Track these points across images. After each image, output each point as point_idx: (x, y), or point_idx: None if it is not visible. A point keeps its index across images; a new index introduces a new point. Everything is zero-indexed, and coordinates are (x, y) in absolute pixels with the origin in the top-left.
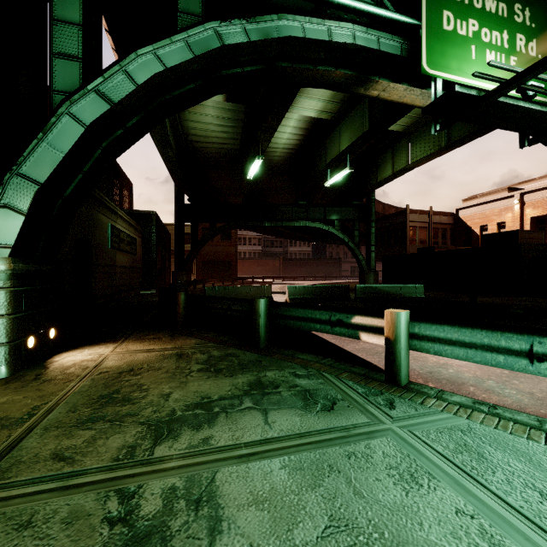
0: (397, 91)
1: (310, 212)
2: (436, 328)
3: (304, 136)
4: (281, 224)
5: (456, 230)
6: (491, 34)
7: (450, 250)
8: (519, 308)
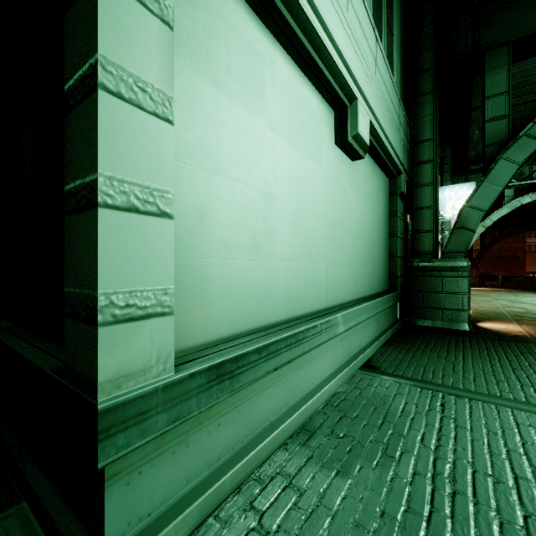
0: None
1: None
2: None
3: None
4: None
5: None
6: None
7: None
8: None
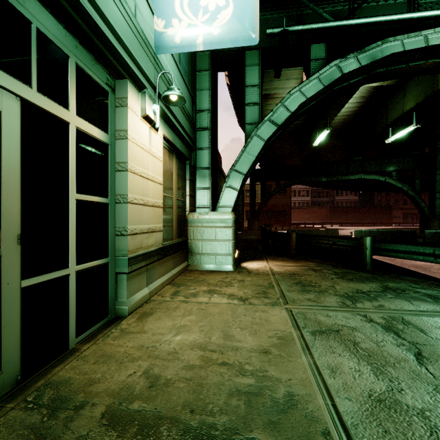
0: None
1: (365, 166)
2: None
3: (364, 102)
4: (336, 178)
5: None
6: None
7: None
8: None
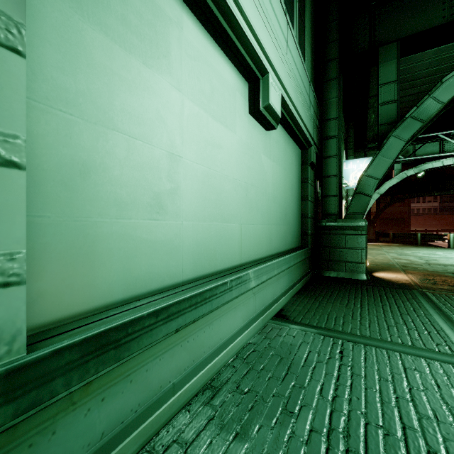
0: None
1: None
2: None
3: None
4: (449, 192)
5: None
6: None
7: None
8: None
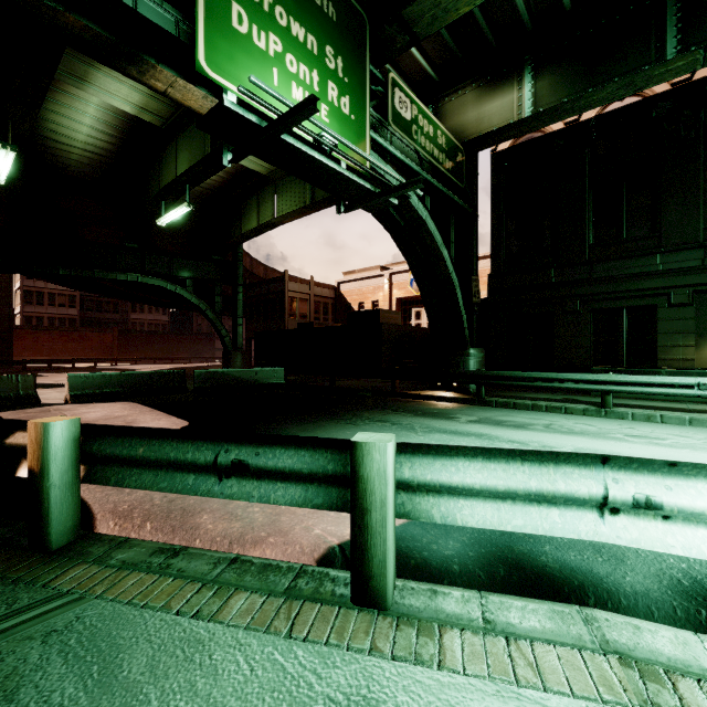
0: (193, 94)
1: (147, 261)
2: (122, 442)
3: (121, 140)
4: (91, 274)
5: (338, 305)
6: (299, 66)
7: (324, 327)
8: (368, 390)
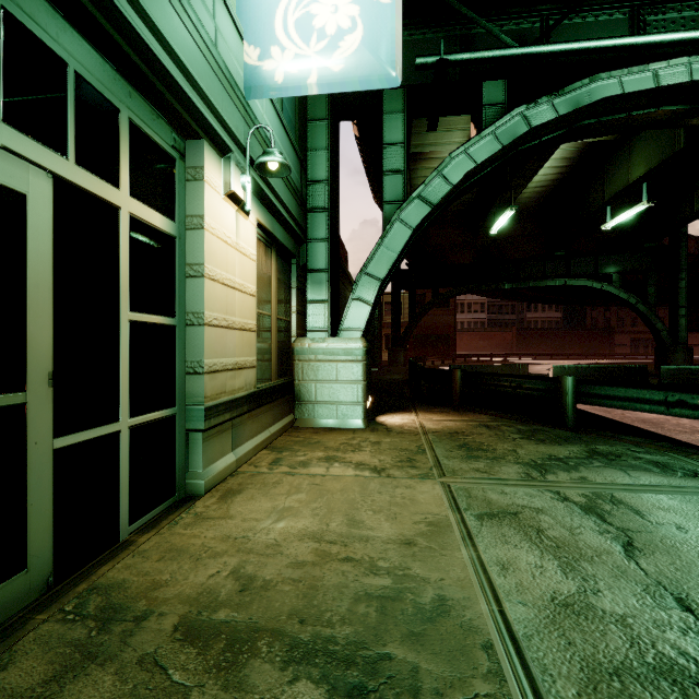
0: None
1: (571, 265)
2: None
3: (569, 167)
4: (527, 284)
5: None
6: None
7: None
8: None
